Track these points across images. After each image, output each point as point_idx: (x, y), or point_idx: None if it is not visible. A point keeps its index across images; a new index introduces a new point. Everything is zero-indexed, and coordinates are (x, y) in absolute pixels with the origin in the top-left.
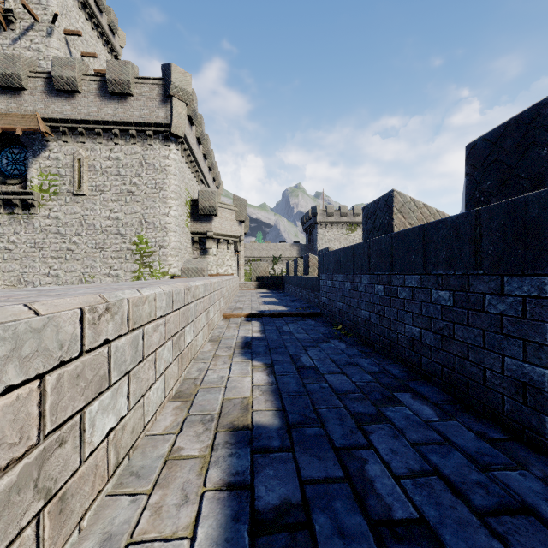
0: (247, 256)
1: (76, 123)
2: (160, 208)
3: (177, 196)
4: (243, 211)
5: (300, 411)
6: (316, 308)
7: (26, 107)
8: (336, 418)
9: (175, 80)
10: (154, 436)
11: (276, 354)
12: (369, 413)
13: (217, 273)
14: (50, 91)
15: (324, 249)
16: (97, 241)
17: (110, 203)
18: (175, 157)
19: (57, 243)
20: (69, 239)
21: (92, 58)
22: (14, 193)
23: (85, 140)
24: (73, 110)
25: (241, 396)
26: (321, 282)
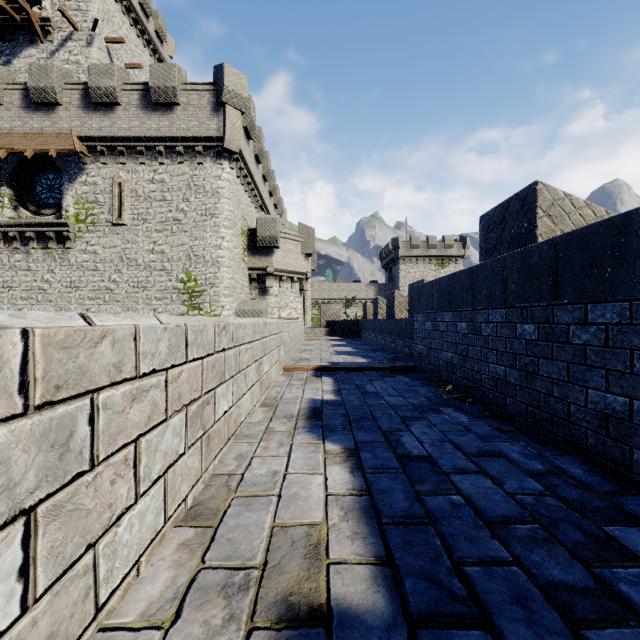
0: (314, 298)
1: (116, 141)
2: (211, 239)
3: (231, 224)
4: (310, 243)
5: (424, 568)
6: (406, 360)
7: (61, 125)
8: (508, 595)
9: (228, 83)
10: (117, 631)
11: (361, 431)
12: (573, 580)
13: (278, 317)
14: (87, 104)
15: (416, 282)
16: (139, 279)
17: (153, 234)
18: (228, 178)
19: (95, 282)
20: (108, 277)
21: (137, 70)
22: (47, 224)
23: (125, 161)
24: (112, 125)
25: (305, 518)
26: (416, 324)
